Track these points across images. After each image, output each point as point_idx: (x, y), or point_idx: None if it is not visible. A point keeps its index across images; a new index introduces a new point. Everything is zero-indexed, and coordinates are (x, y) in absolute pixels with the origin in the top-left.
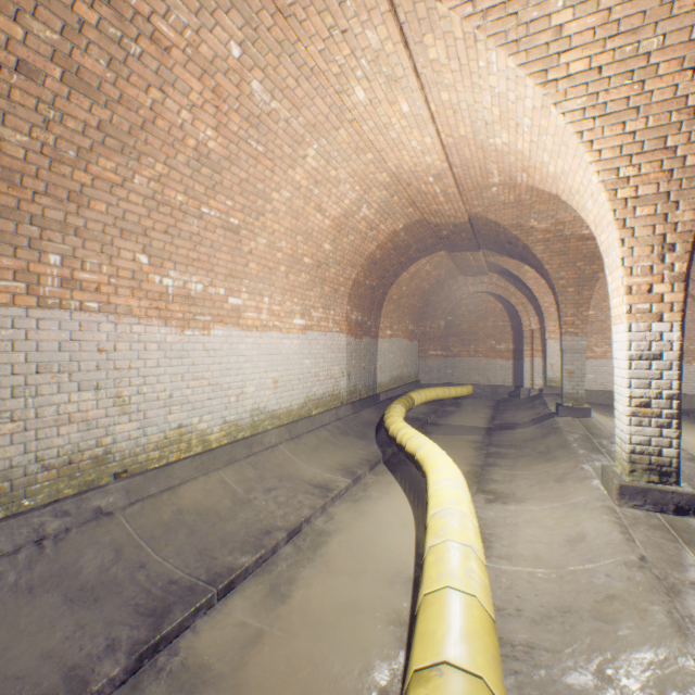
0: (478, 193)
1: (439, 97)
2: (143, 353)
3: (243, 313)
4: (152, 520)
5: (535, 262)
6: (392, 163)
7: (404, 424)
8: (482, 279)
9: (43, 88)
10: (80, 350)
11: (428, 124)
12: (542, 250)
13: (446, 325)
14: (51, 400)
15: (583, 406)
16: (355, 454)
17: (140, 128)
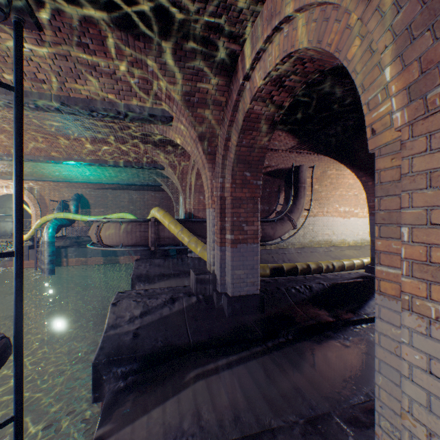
0: None
1: None
2: (336, 223)
3: (358, 214)
4: (339, 254)
5: None
6: None
7: None
8: None
9: (327, 186)
10: (328, 223)
11: None
12: None
13: None
14: (324, 231)
15: None
16: None
17: (338, 185)
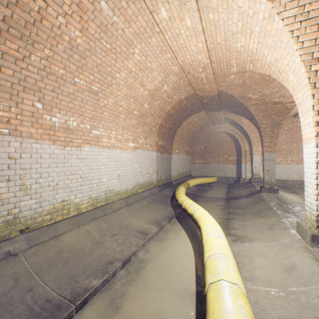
0: (223, 79)
1: (207, 16)
2: (39, 160)
3: (101, 139)
4: (42, 257)
5: (250, 115)
6: (180, 59)
7: (186, 197)
8: (221, 126)
9: None
10: None
11: (201, 34)
12: (254, 109)
13: (204, 148)
14: None
15: (274, 187)
16: (160, 213)
17: (32, 24)
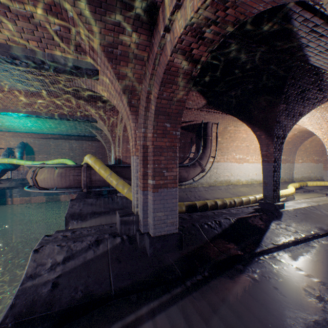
0: None
1: None
2: (234, 167)
3: (249, 160)
4: (236, 190)
5: None
6: None
7: (290, 185)
8: None
9: (227, 139)
10: (227, 167)
11: None
12: None
13: None
14: (225, 173)
15: None
16: None
17: (235, 138)
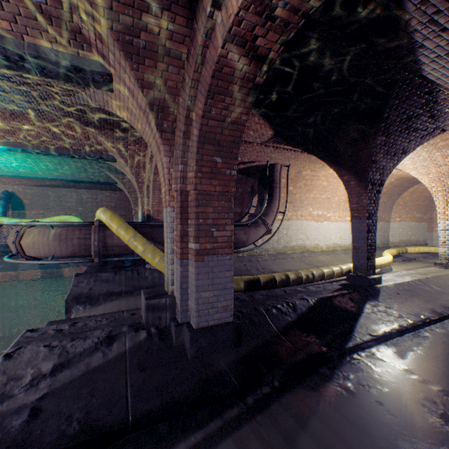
0: None
1: None
2: (310, 228)
3: (330, 217)
4: (313, 259)
5: None
6: None
7: (386, 252)
8: None
9: (301, 188)
10: (302, 227)
11: None
12: None
13: None
14: (298, 235)
15: None
16: None
17: (312, 187)
